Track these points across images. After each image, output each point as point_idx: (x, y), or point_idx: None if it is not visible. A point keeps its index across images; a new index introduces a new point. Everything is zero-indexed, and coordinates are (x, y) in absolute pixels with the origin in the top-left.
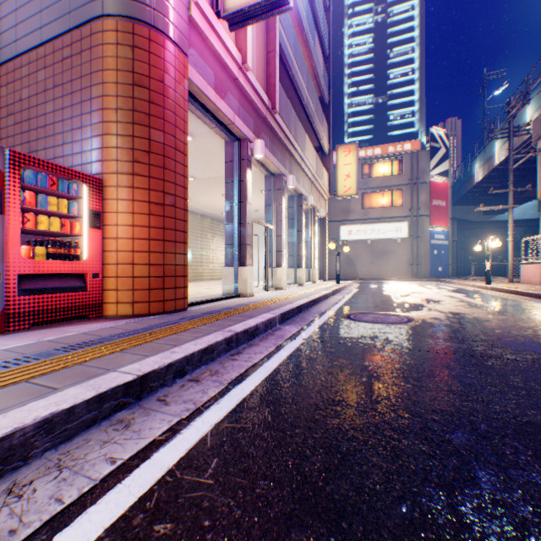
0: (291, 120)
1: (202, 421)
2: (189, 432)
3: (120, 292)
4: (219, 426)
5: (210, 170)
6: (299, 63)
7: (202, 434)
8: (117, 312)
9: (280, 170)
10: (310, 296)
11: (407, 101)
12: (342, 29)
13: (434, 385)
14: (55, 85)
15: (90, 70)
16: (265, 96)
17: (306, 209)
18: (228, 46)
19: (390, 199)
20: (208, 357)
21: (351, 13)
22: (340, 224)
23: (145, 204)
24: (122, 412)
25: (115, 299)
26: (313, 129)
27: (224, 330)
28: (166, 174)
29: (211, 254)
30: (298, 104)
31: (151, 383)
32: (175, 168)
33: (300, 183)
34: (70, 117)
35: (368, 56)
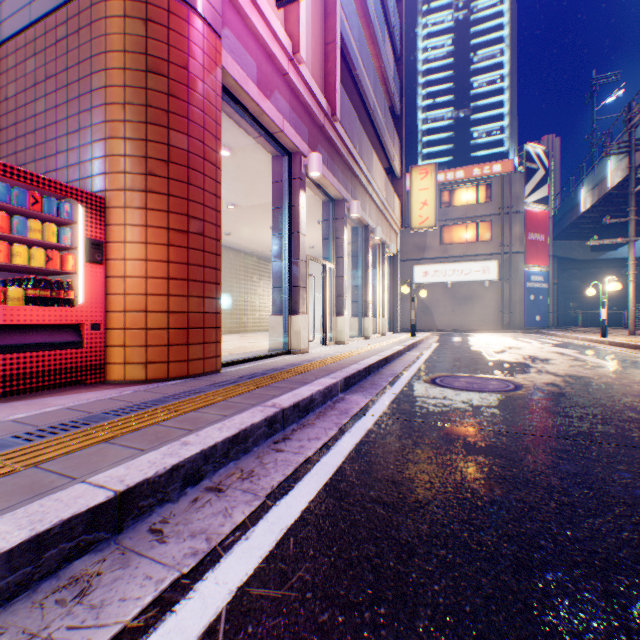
0: (355, 132)
1: (215, 581)
2: (189, 610)
3: (129, 349)
4: (243, 595)
5: (255, 195)
6: (365, 62)
7: (211, 615)
8: (124, 376)
9: (341, 194)
10: (380, 352)
11: (495, 115)
12: (415, 29)
13: (594, 503)
14: (47, 77)
15: (90, 53)
16: (323, 99)
17: (373, 244)
18: (275, 30)
19: (475, 233)
20: (239, 449)
21: (426, 10)
22: (413, 263)
23: (163, 231)
24: (84, 560)
25: (122, 359)
26: (381, 146)
27: (265, 404)
28: (190, 192)
29: (257, 301)
30: (364, 114)
31: (141, 501)
32: (203, 184)
33: (366, 212)
34: (65, 118)
35: (446, 61)
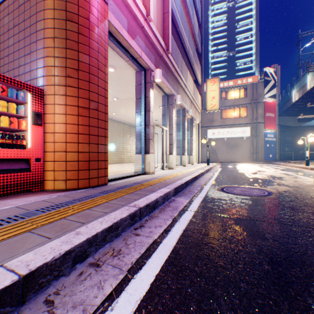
0: (178, 60)
1: None
2: None
3: (56, 172)
4: None
5: (127, 93)
6: (184, 24)
7: None
8: (54, 187)
9: (171, 91)
10: (192, 174)
11: (248, 54)
12: (208, 12)
13: None
14: (14, 26)
15: (36, 11)
16: (162, 41)
17: (187, 118)
18: (137, 2)
19: (238, 113)
20: (112, 235)
21: (213, 2)
22: (207, 128)
23: (75, 107)
24: None
25: (52, 177)
26: (191, 68)
27: (130, 204)
28: (90, 86)
29: (129, 147)
30: (183, 52)
31: (41, 279)
32: (98, 83)
33: (184, 101)
34: (23, 47)
35: (223, 27)
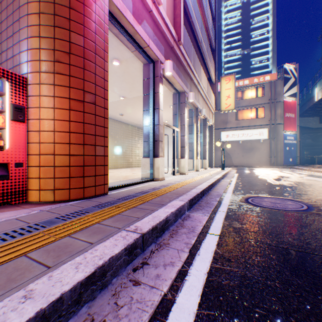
0: (191, 53)
1: None
2: None
3: (42, 180)
4: None
5: (134, 91)
6: (196, 15)
7: None
8: (39, 198)
9: (183, 88)
10: (208, 180)
11: (264, 51)
12: (220, 8)
13: None
14: None
15: None
16: (173, 30)
17: (200, 119)
18: None
19: (255, 114)
20: (94, 288)
21: None
22: (220, 130)
23: (65, 100)
24: None
25: (38, 186)
26: (204, 65)
27: (129, 228)
28: (85, 74)
29: (137, 150)
30: (195, 46)
31: None
32: (95, 70)
33: (197, 100)
34: (6, 29)
35: (237, 24)
